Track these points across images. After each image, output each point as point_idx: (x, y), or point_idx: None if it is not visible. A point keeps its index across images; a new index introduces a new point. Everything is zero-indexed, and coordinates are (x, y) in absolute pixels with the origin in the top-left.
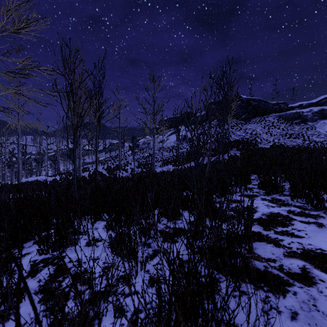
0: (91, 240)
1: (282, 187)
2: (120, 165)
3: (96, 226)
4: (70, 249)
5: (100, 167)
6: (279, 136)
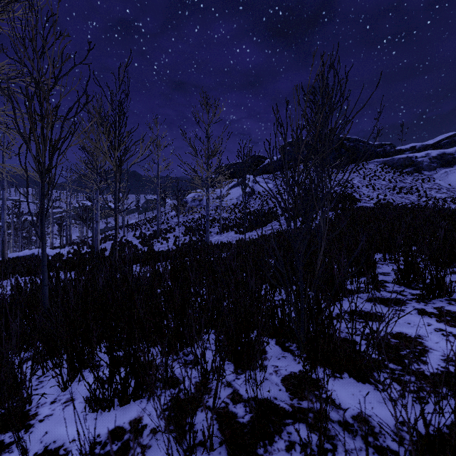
0: None
1: (450, 286)
2: (158, 232)
3: (74, 389)
4: None
5: (131, 234)
6: (385, 191)
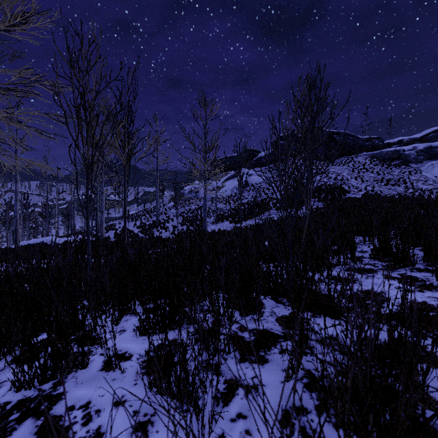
0: (112, 357)
1: (413, 258)
2: (158, 222)
3: (123, 325)
4: (73, 377)
5: (131, 224)
6: (373, 182)
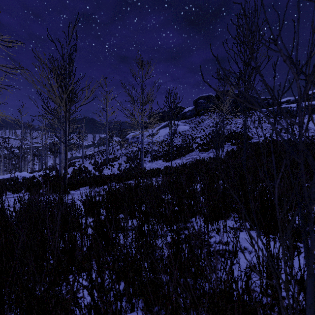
0: None
1: None
2: (107, 160)
3: None
4: None
5: (87, 162)
6: (270, 131)
